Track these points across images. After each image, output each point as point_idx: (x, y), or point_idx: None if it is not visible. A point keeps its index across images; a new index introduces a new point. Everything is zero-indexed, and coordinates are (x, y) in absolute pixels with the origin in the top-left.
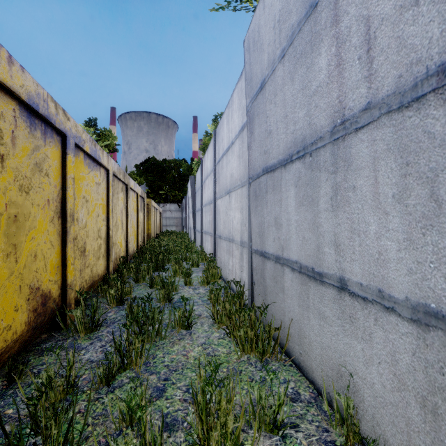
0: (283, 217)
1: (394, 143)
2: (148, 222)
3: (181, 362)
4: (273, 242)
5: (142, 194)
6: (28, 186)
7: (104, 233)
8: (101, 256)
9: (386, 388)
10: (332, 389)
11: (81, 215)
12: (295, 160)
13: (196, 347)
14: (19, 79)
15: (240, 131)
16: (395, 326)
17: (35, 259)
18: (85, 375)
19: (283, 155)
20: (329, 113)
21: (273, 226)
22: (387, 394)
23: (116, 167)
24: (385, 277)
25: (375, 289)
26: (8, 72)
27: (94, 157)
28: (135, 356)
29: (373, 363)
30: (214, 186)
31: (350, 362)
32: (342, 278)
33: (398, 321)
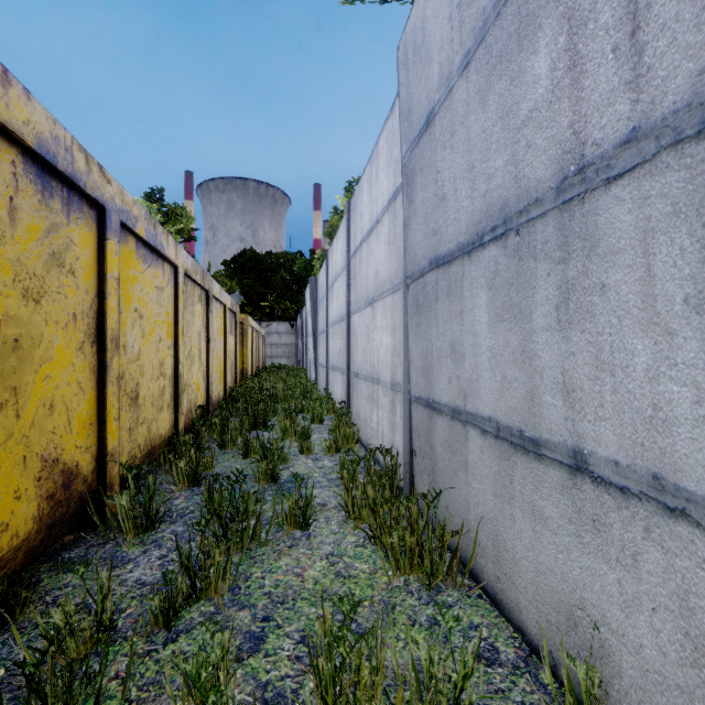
0: (466, 341)
1: (687, 201)
2: (243, 351)
3: (292, 587)
4: (448, 385)
5: (233, 307)
6: (38, 290)
7: (171, 369)
8: (165, 406)
9: (668, 658)
10: (558, 647)
11: (131, 340)
12: (488, 243)
13: (318, 561)
14: (22, 111)
15: (391, 200)
16: (688, 544)
17: (51, 412)
18: (130, 609)
19: (466, 235)
20: (553, 156)
21: (448, 358)
22: (669, 668)
23: (189, 262)
24: (668, 452)
25: (645, 473)
26: (2, 98)
27: (153, 245)
28: (214, 577)
29: (642, 609)
30: (348, 292)
31: (593, 602)
32: (578, 450)
33: (694, 536)
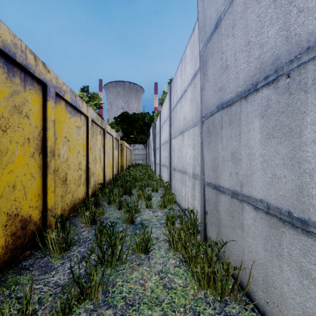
0: (242, 151)
1: None
2: (122, 157)
3: (138, 293)
4: (229, 177)
5: (117, 137)
6: (5, 125)
7: (84, 166)
8: (81, 184)
9: None
10: None
11: (62, 152)
12: (261, 88)
13: (153, 275)
14: None
15: (192, 78)
16: None
17: (13, 189)
18: (47, 303)
19: (243, 86)
20: None
21: (229, 161)
22: None
23: (94, 115)
24: None
25: None
26: None
27: (74, 105)
28: (94, 287)
29: None
30: (170, 129)
31: None
32: None
33: None
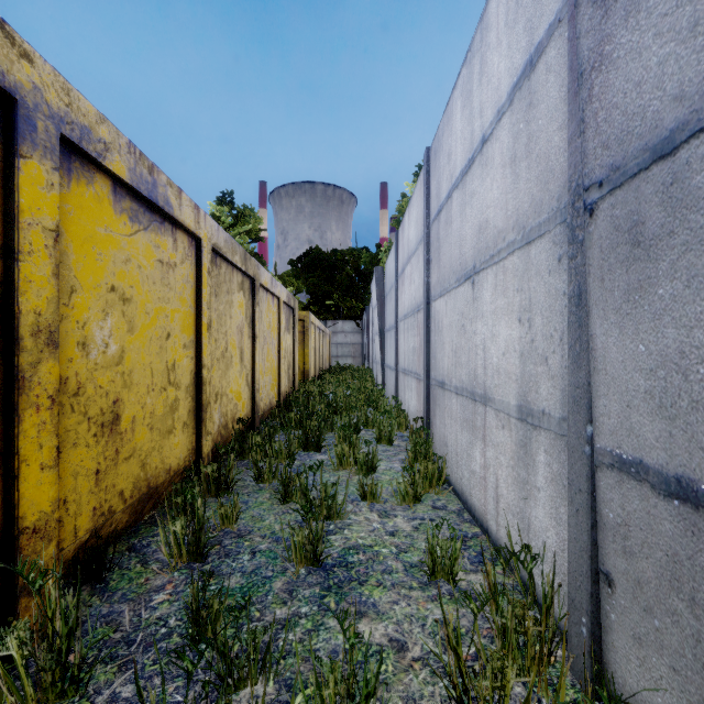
0: None
1: None
2: (304, 351)
3: None
4: None
5: (289, 301)
6: None
7: (189, 375)
8: (178, 427)
9: None
10: None
11: (100, 334)
12: None
13: None
14: None
15: (519, 81)
16: None
17: None
18: None
19: None
20: None
21: None
22: None
23: (221, 237)
24: None
25: None
26: None
27: (147, 196)
28: None
29: None
30: (427, 271)
31: None
32: None
33: None
